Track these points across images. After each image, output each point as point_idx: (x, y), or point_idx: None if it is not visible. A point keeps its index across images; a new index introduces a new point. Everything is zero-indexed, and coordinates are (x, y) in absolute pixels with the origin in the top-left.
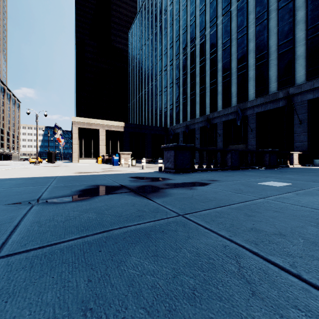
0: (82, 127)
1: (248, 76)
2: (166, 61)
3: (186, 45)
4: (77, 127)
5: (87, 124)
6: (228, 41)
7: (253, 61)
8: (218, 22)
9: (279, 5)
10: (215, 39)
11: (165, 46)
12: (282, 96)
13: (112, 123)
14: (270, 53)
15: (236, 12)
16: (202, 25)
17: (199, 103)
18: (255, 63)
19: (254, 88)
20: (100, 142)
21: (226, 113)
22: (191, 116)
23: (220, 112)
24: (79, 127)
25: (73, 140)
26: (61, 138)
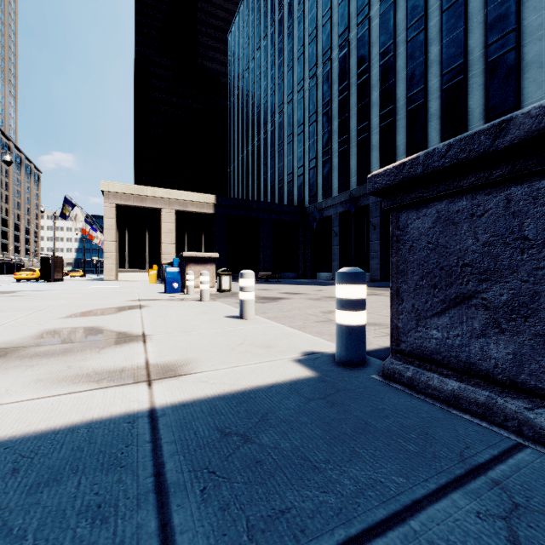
0: (124, 204)
1: (523, 58)
2: (303, 70)
3: (348, 26)
4: (112, 205)
5: (135, 198)
6: None
7: (540, 17)
8: None
9: None
10: None
11: (300, 39)
12: None
13: (190, 196)
14: None
15: None
16: None
17: (378, 147)
18: None
19: (543, 87)
20: (164, 237)
21: None
22: (358, 178)
23: None
24: (117, 204)
25: (104, 232)
26: (93, 230)
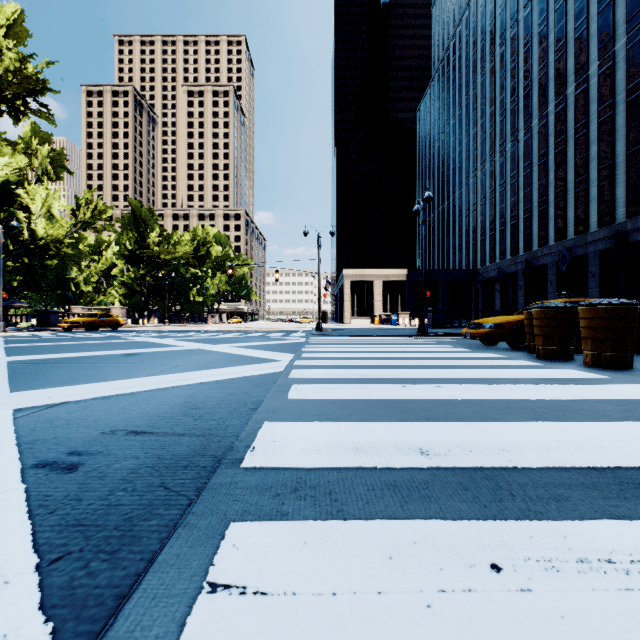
0: (354, 280)
1: (590, 195)
2: (475, 162)
3: (504, 140)
4: (348, 281)
5: (360, 276)
6: (562, 141)
7: (596, 174)
8: (549, 109)
9: (628, 96)
10: (545, 135)
11: (474, 138)
12: (631, 229)
13: (391, 271)
14: (617, 164)
15: (573, 98)
16: (527, 112)
17: (522, 232)
18: (598, 177)
19: (597, 214)
20: (376, 298)
21: (559, 250)
22: (511, 252)
23: (551, 248)
24: (350, 280)
25: (345, 297)
26: None
